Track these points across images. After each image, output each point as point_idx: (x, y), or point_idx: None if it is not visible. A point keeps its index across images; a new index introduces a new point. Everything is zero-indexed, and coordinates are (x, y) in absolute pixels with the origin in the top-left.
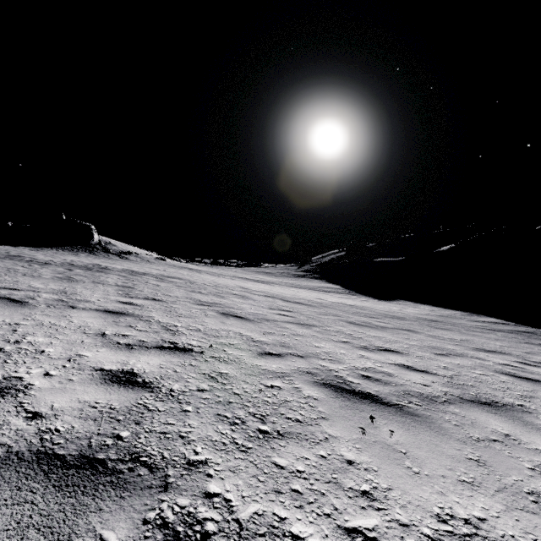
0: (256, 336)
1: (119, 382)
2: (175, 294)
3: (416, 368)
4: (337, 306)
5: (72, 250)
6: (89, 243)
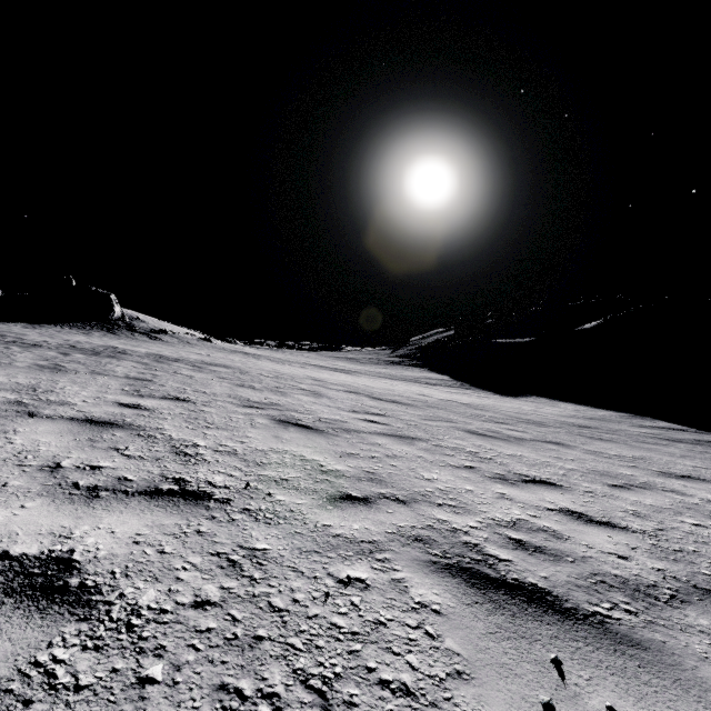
0: (328, 462)
1: (22, 592)
2: (213, 390)
3: (593, 518)
4: (448, 406)
5: (83, 328)
6: (107, 319)
